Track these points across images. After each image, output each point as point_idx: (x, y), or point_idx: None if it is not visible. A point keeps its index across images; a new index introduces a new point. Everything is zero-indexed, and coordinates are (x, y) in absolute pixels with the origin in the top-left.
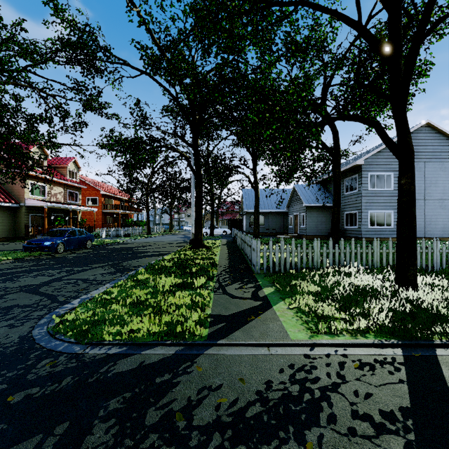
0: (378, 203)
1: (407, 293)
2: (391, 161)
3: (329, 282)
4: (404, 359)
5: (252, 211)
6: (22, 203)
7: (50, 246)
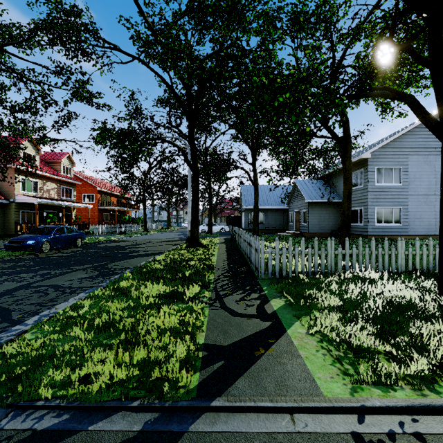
0: (385, 199)
1: None
2: (400, 154)
3: (352, 293)
4: None
5: (251, 208)
6: (12, 199)
7: (33, 245)
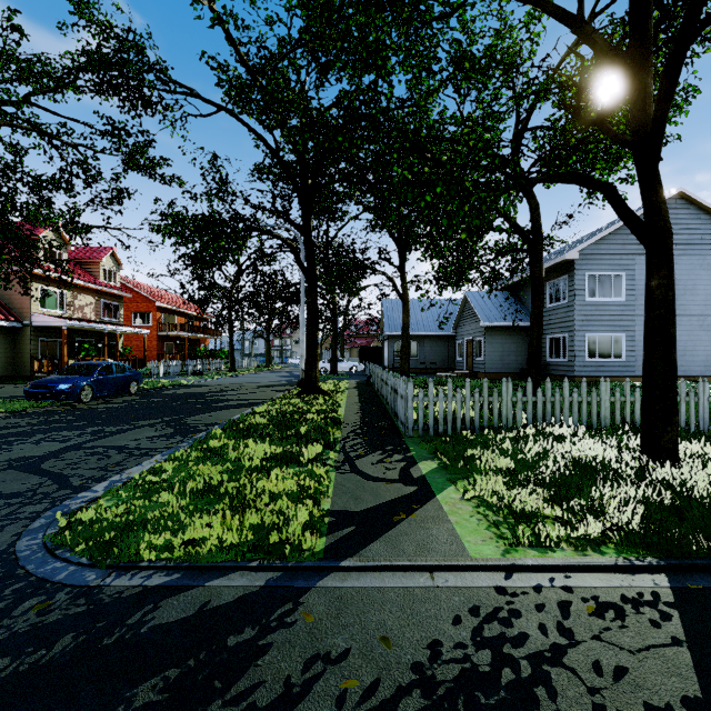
0: (601, 322)
1: (662, 472)
2: (622, 253)
3: (529, 452)
4: (674, 596)
5: (398, 334)
6: (27, 320)
7: (68, 391)
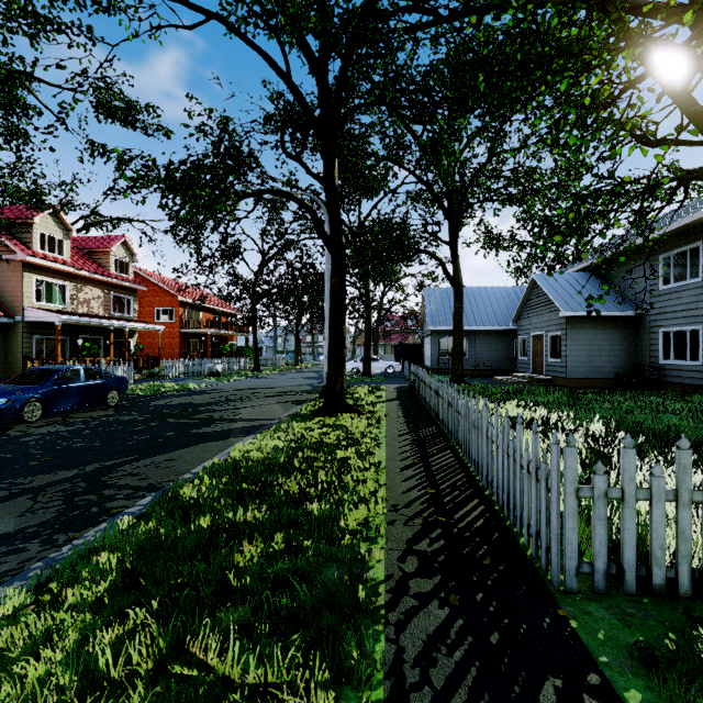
0: None
1: None
2: None
3: None
4: None
5: (443, 329)
6: (19, 315)
7: (1, 408)
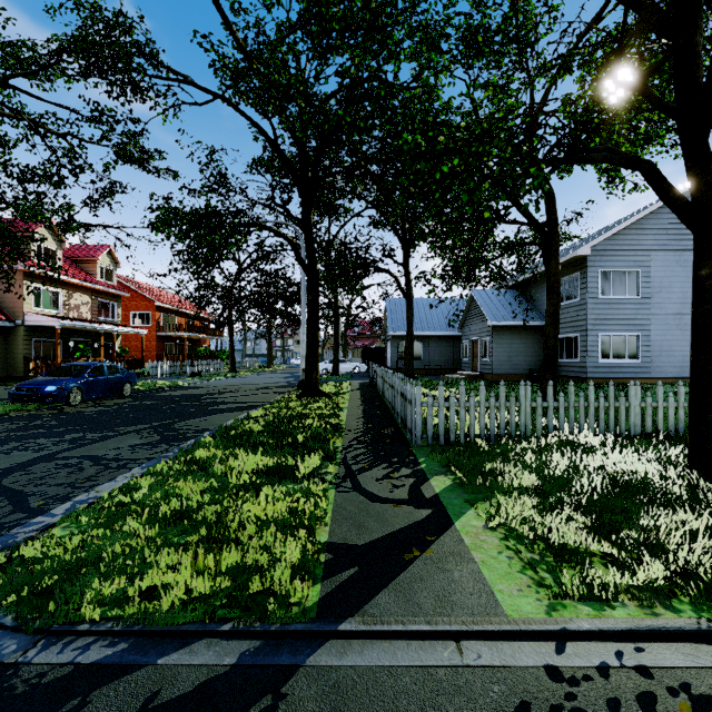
0: (615, 321)
1: None
2: (637, 249)
3: (557, 466)
4: None
5: (401, 334)
6: (20, 320)
7: (55, 394)
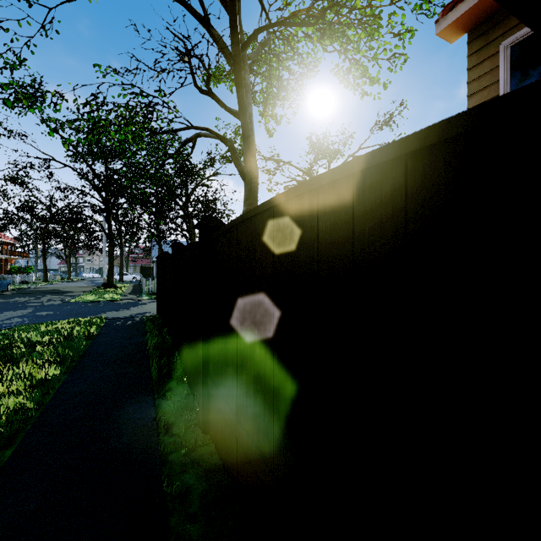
0: None
1: None
2: None
3: None
4: None
5: None
6: None
7: None
